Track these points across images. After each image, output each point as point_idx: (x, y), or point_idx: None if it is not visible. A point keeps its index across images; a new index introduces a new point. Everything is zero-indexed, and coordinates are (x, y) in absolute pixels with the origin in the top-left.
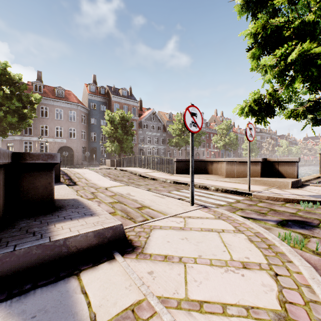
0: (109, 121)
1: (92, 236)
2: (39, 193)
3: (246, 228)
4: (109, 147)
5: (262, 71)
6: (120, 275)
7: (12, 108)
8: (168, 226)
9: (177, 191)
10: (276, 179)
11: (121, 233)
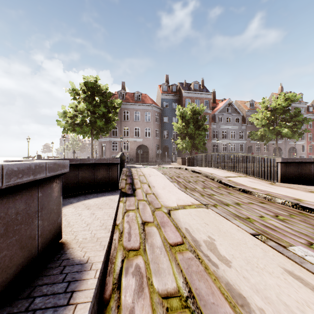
0: (179, 116)
1: None
2: None
3: None
4: (180, 144)
5: None
6: None
7: (100, 114)
8: None
9: None
10: None
11: None
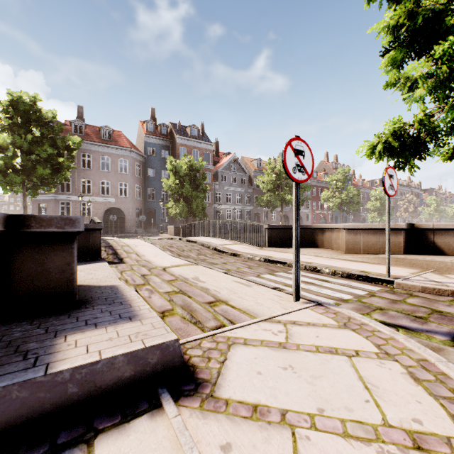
0: (172, 171)
1: (124, 363)
2: (52, 280)
3: (399, 350)
4: (173, 209)
5: (404, 89)
6: (167, 450)
7: (44, 156)
8: (259, 340)
9: (271, 274)
10: (431, 257)
11: (175, 356)
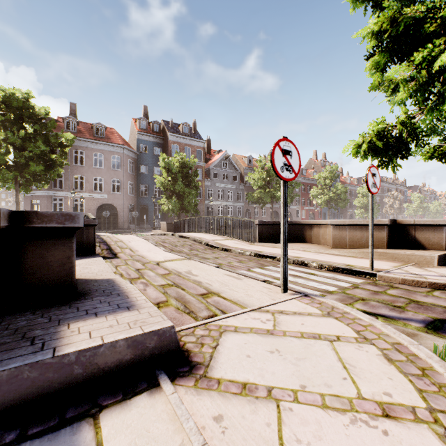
0: (164, 168)
1: (124, 347)
2: (52, 273)
3: (376, 335)
4: (165, 205)
5: (388, 91)
6: (165, 421)
7: (37, 153)
8: (248, 327)
9: (261, 268)
10: (412, 251)
11: (171, 342)
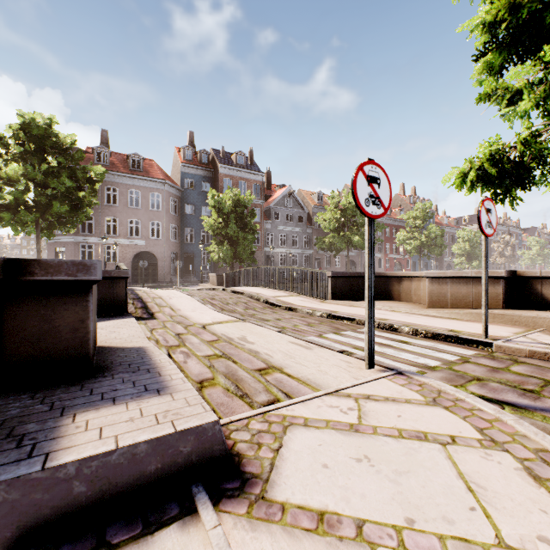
0: (214, 208)
1: (147, 452)
2: (61, 341)
3: (508, 437)
4: (215, 253)
5: (502, 102)
6: None
7: (61, 190)
8: (323, 420)
9: (336, 334)
10: (538, 313)
11: (215, 443)
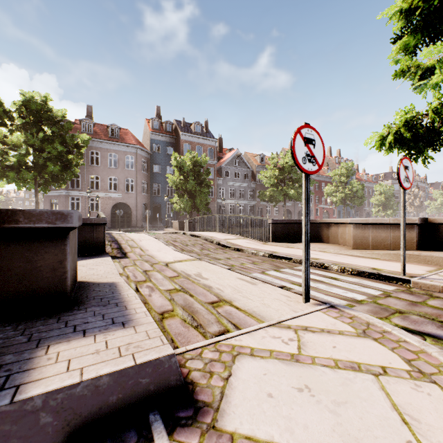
0: (176, 167)
1: (109, 384)
2: (42, 279)
3: (434, 368)
4: (177, 204)
5: (415, 78)
6: None
7: (54, 154)
8: (267, 350)
9: (276, 271)
10: None
11: (171, 374)
